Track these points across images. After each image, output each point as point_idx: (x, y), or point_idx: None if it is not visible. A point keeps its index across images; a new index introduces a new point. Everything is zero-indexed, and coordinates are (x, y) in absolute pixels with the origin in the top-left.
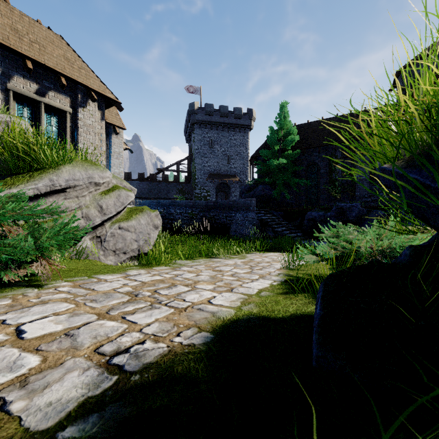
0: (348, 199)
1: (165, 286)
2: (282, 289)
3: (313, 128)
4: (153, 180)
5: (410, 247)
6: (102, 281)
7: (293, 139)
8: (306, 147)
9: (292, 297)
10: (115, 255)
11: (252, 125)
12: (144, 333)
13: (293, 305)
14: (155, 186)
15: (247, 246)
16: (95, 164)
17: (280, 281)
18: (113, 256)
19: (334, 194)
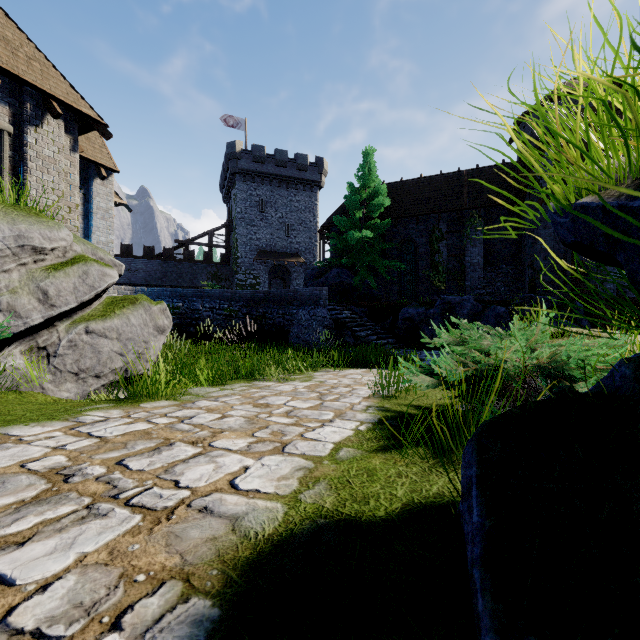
0: (456, 290)
1: (148, 447)
2: (376, 441)
3: (409, 189)
4: (170, 257)
5: (629, 363)
6: (8, 442)
7: (381, 203)
8: (399, 216)
9: (397, 458)
10: (78, 381)
11: (322, 181)
12: (8, 631)
13: (402, 479)
14: (173, 268)
15: (314, 360)
16: (36, 215)
17: (371, 422)
18: (73, 382)
19: (437, 283)
